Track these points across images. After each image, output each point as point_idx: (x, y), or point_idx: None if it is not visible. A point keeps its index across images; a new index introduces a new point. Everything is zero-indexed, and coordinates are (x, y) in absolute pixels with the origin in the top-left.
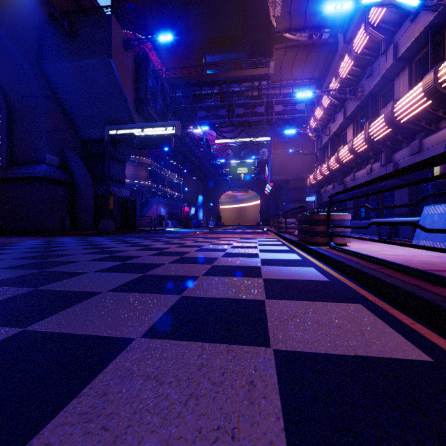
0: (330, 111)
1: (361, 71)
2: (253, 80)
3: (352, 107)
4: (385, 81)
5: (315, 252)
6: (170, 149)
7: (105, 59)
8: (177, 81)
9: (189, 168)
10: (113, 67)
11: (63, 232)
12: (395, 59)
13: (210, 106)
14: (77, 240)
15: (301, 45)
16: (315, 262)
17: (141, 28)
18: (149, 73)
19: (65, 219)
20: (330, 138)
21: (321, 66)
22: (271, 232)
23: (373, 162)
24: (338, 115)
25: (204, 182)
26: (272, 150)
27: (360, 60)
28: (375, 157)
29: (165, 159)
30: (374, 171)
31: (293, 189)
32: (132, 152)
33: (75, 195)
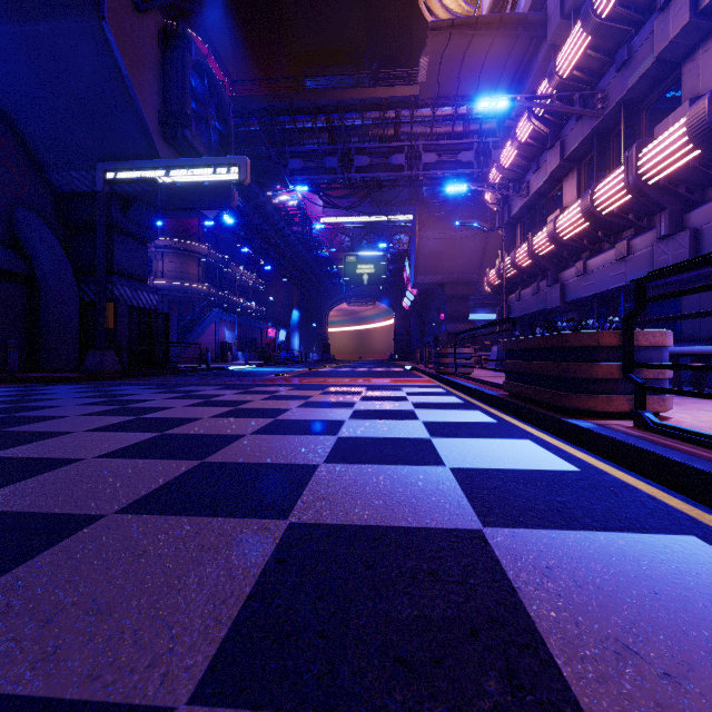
0: (531, 150)
1: (603, 59)
2: (386, 107)
3: (579, 136)
4: (659, 70)
5: (611, 445)
6: (239, 225)
7: (92, 21)
8: (251, 104)
9: (275, 261)
10: (110, 39)
11: (4, 375)
12: (694, 12)
13: (310, 151)
14: (5, 393)
15: (479, 24)
16: (646, 489)
17: (190, 18)
18: (189, 65)
19: (8, 349)
20: (528, 202)
21: (512, 71)
22: (421, 373)
23: (633, 234)
24: (547, 155)
25: (301, 287)
26: (417, 232)
27: (605, 33)
28: (639, 224)
29: (234, 247)
30: (635, 253)
31: (451, 298)
32: (173, 232)
33: (38, 300)
